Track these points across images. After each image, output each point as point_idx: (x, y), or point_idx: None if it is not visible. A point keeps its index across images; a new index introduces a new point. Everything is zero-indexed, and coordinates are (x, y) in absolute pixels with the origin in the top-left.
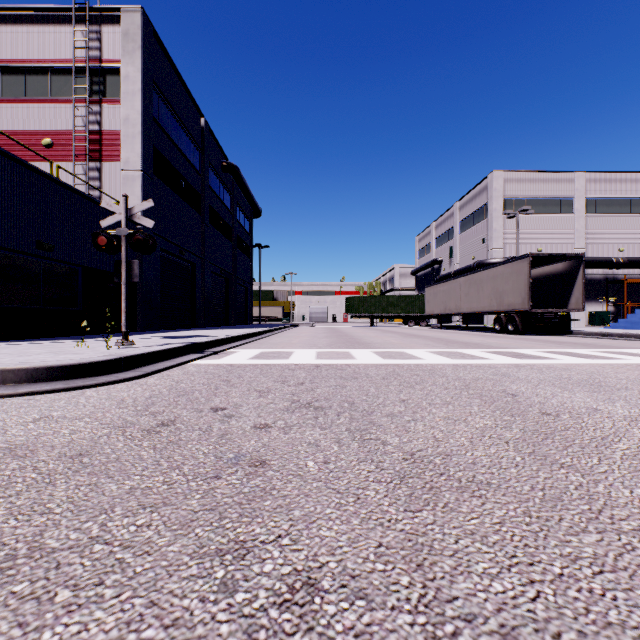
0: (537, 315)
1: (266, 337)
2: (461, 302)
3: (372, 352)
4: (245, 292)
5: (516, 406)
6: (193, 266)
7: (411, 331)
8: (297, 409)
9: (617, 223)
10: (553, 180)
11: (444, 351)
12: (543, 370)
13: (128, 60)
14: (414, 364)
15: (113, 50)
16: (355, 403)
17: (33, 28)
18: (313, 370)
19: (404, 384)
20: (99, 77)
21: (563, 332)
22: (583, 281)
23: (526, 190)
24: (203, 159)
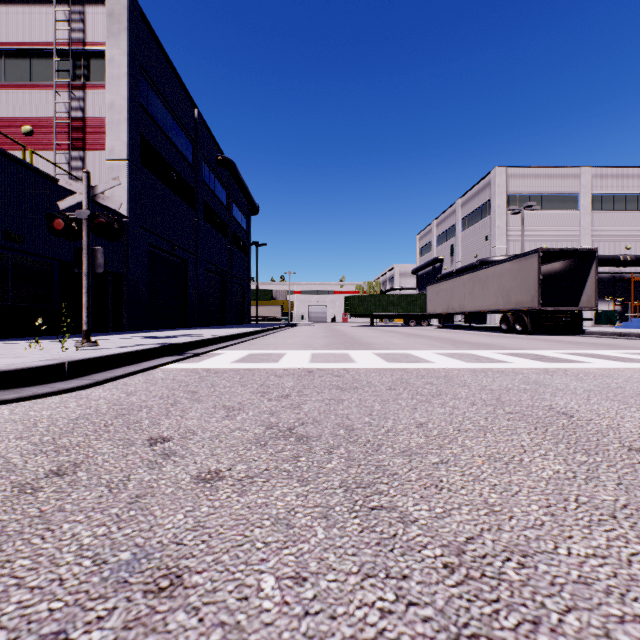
0: (547, 314)
1: (260, 337)
2: (465, 301)
3: (374, 354)
4: (242, 291)
5: (582, 434)
6: (186, 263)
7: (413, 331)
8: (271, 440)
9: (624, 220)
10: (558, 176)
11: (454, 353)
12: (581, 377)
13: (113, 42)
14: (424, 369)
15: (97, 32)
16: (355, 429)
17: (12, 8)
18: (304, 377)
19: (417, 397)
20: (83, 61)
21: (574, 332)
22: (596, 278)
23: (530, 186)
24: (196, 152)
